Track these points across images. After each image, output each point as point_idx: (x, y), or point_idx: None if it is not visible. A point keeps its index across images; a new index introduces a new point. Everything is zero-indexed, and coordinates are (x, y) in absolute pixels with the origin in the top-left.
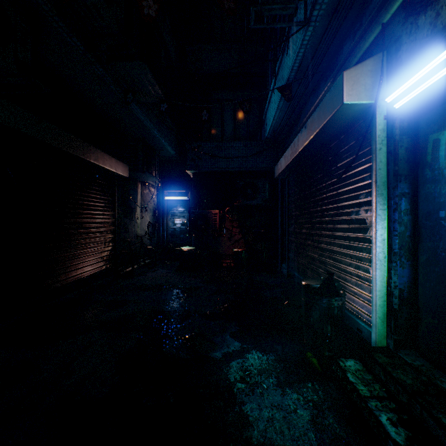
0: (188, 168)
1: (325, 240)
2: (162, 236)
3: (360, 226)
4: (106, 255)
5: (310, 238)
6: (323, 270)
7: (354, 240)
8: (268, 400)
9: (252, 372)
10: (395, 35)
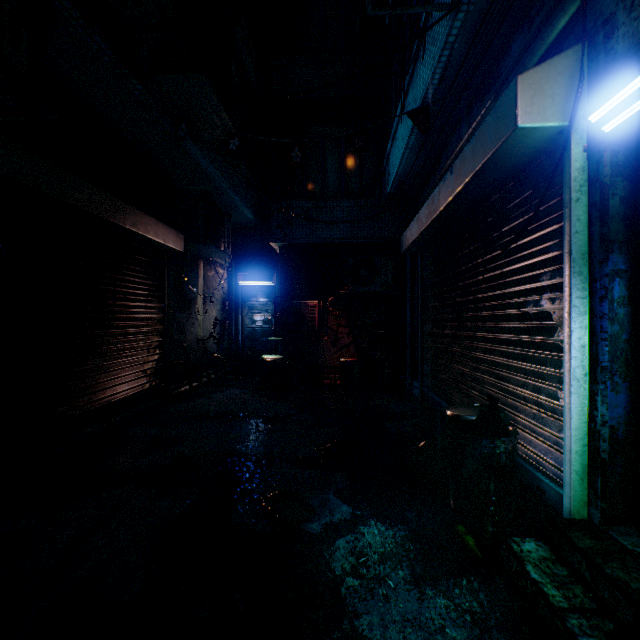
0: (273, 239)
1: (481, 346)
2: (234, 339)
3: (542, 324)
4: (151, 367)
5: (457, 343)
6: (477, 391)
7: (531, 347)
8: (397, 609)
9: (370, 558)
10: (604, 14)
